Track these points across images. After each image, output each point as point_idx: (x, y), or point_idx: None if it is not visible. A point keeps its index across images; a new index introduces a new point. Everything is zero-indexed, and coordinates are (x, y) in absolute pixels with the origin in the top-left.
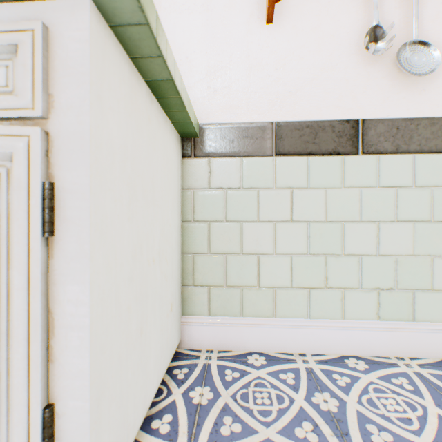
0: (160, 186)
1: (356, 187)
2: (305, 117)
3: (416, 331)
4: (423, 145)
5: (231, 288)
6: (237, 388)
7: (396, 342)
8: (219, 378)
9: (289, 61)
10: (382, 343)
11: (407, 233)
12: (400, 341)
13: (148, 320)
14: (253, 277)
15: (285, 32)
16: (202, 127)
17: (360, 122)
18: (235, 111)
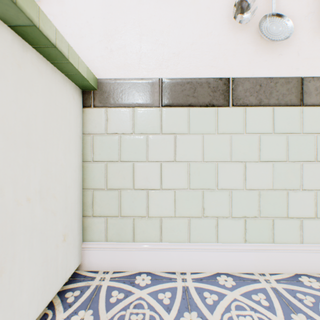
0: (43, 130)
1: (227, 133)
2: (186, 74)
3: (275, 252)
4: (280, 99)
5: (124, 218)
6: (117, 310)
7: (259, 260)
8: (105, 300)
9: (173, 28)
10: (248, 262)
11: (268, 171)
12: (263, 260)
13: (18, 257)
14: (143, 208)
15: (170, 3)
16: (100, 81)
17: (231, 80)
18: (128, 68)
